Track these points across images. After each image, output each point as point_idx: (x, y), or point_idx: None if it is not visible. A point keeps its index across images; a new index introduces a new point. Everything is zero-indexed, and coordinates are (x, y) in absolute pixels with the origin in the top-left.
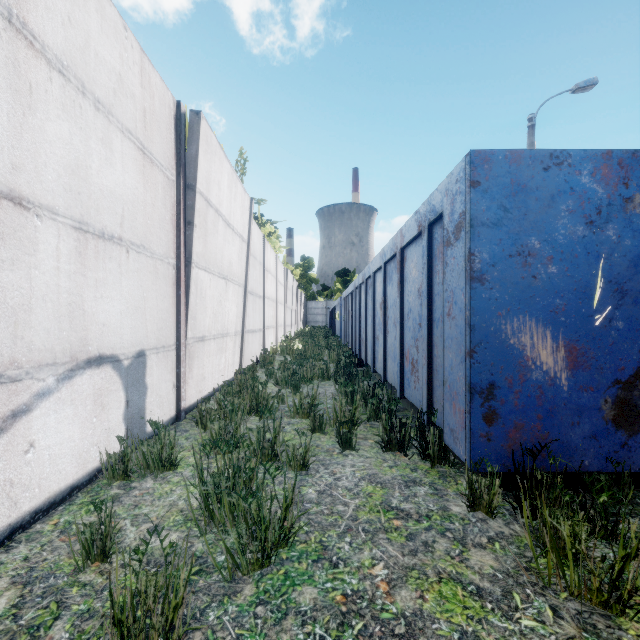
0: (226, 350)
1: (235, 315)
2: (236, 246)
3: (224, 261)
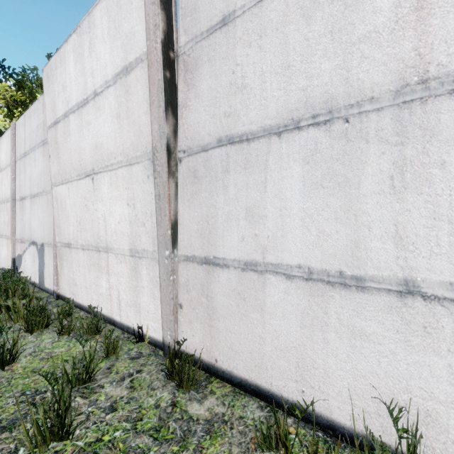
0: (111, 272)
1: (128, 220)
2: (109, 108)
3: (86, 155)
